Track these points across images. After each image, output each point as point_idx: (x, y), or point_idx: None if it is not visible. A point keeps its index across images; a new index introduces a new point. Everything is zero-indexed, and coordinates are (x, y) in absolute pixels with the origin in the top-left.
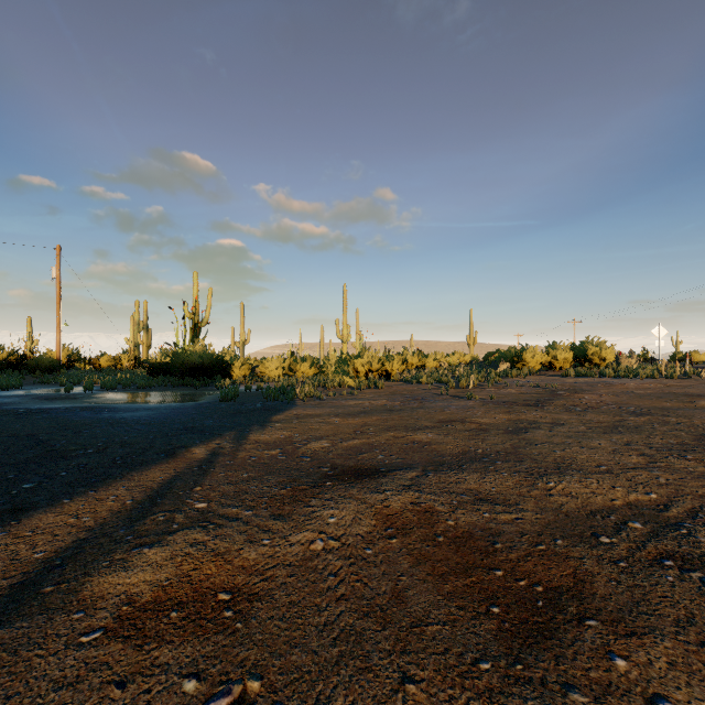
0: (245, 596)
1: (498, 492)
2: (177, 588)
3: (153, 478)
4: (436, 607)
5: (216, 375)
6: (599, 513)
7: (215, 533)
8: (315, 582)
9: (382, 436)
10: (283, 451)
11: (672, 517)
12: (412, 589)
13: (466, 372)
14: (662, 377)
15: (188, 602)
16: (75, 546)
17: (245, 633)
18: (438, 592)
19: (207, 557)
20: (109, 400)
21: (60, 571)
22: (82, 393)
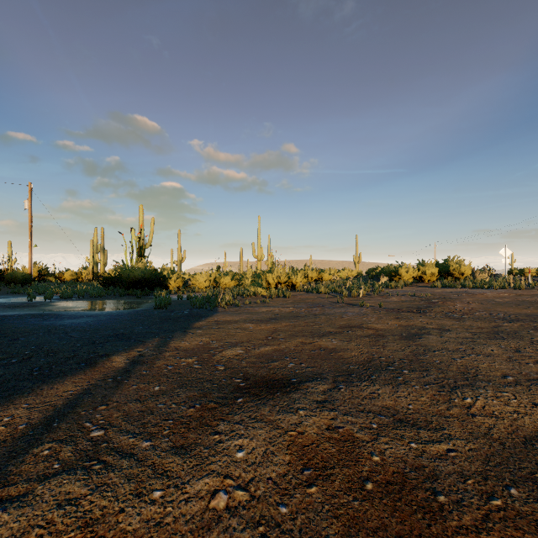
0: None
1: (416, 411)
2: None
3: (62, 393)
4: None
5: (155, 286)
6: (536, 441)
7: (97, 481)
8: None
9: (291, 342)
10: (199, 358)
11: None
12: None
13: (355, 284)
14: (510, 288)
15: None
16: None
17: None
18: None
19: (71, 531)
20: (62, 307)
21: None
22: (42, 302)
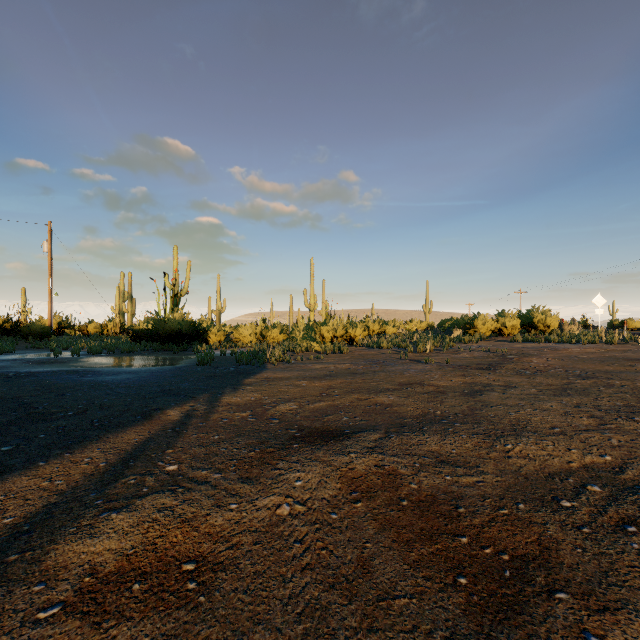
0: (209, 565)
1: (458, 455)
2: (142, 557)
3: (128, 440)
4: (403, 578)
5: (194, 340)
6: (557, 476)
7: (183, 498)
8: (281, 549)
9: (347, 399)
10: (253, 413)
11: (628, 479)
12: (378, 558)
13: (423, 338)
14: (602, 342)
15: (152, 572)
16: (45, 511)
17: (207, 608)
18: (404, 560)
19: (174, 524)
20: (94, 364)
21: (26, 538)
22: (69, 358)
